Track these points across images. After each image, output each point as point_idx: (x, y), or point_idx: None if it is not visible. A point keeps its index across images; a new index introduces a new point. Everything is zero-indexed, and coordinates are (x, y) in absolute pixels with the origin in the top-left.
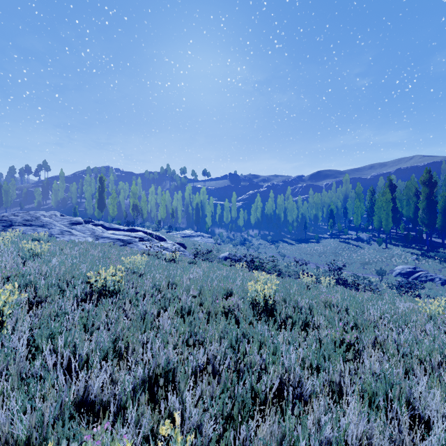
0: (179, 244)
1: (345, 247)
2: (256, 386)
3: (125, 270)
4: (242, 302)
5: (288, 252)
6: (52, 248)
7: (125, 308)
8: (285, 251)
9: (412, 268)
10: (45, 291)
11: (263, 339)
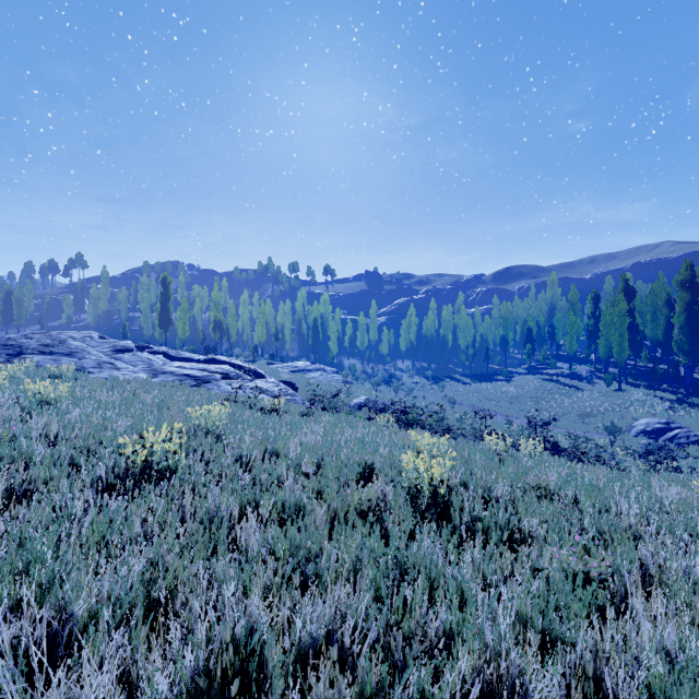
0: (286, 384)
1: (553, 388)
2: (431, 693)
3: (192, 429)
4: (392, 490)
5: (461, 396)
6: (78, 391)
7: (183, 502)
8: (455, 394)
9: (663, 423)
10: (44, 471)
11: (435, 572)
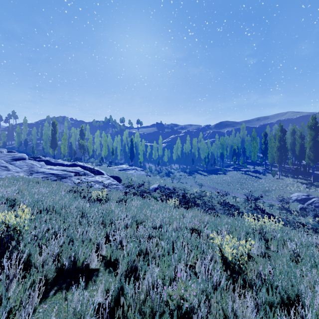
0: (115, 177)
1: (247, 177)
2: None
3: None
4: None
5: (203, 182)
6: None
7: None
8: (200, 181)
9: (306, 195)
10: None
11: None
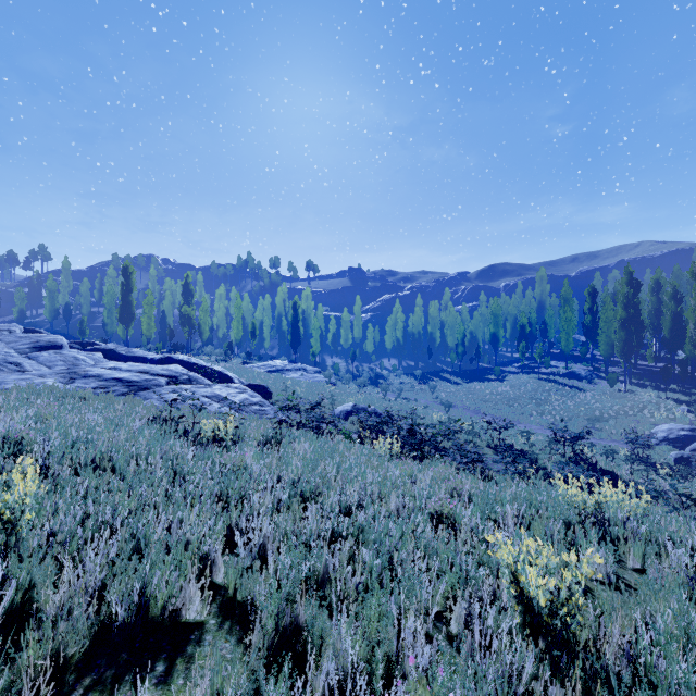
0: (257, 388)
1: (551, 388)
2: None
3: None
4: None
5: (453, 398)
6: None
7: None
8: (447, 395)
9: (688, 430)
10: None
11: None
